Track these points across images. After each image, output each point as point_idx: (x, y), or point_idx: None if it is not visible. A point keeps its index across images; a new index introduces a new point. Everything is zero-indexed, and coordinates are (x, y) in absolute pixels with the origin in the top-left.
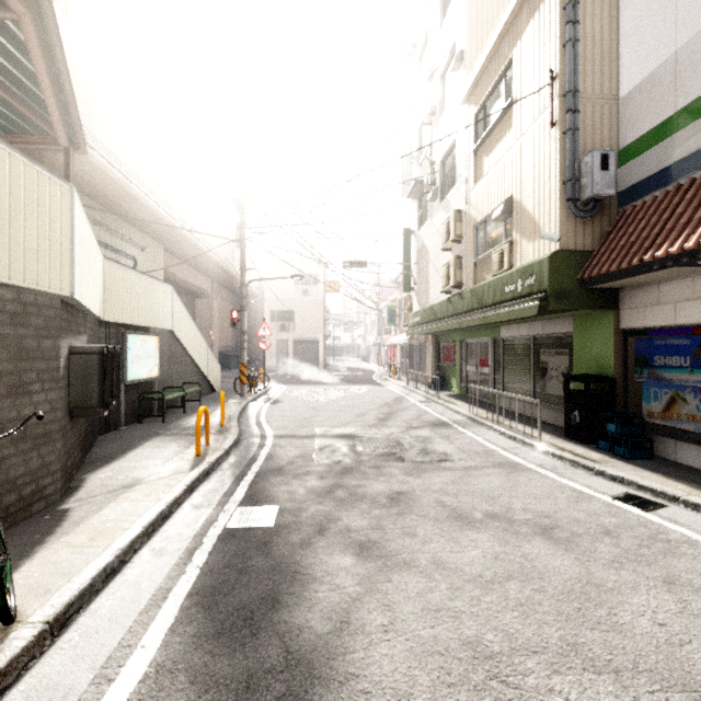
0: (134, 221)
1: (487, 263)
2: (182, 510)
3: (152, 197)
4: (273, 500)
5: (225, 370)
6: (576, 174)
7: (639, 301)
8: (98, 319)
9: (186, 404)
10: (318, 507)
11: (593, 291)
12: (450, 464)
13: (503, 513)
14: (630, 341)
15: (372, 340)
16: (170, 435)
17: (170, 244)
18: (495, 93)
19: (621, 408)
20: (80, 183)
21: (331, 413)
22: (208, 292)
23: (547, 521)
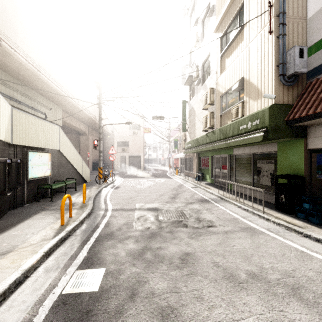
0: (44, 94)
1: (228, 114)
2: (35, 274)
3: (53, 81)
4: (102, 262)
5: (95, 170)
6: (284, 60)
7: (321, 133)
8: (6, 142)
9: (69, 189)
10: (132, 269)
11: (293, 127)
12: (215, 229)
13: (259, 272)
14: (314, 155)
15: (166, 156)
16: (51, 210)
17: (65, 107)
18: (233, 24)
19: (308, 193)
20: (12, 72)
21: (145, 194)
22: (86, 132)
23: (292, 281)
